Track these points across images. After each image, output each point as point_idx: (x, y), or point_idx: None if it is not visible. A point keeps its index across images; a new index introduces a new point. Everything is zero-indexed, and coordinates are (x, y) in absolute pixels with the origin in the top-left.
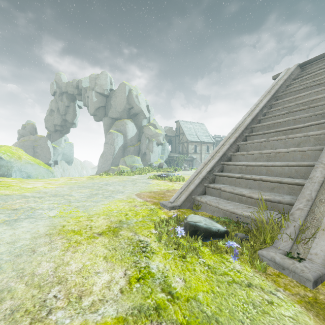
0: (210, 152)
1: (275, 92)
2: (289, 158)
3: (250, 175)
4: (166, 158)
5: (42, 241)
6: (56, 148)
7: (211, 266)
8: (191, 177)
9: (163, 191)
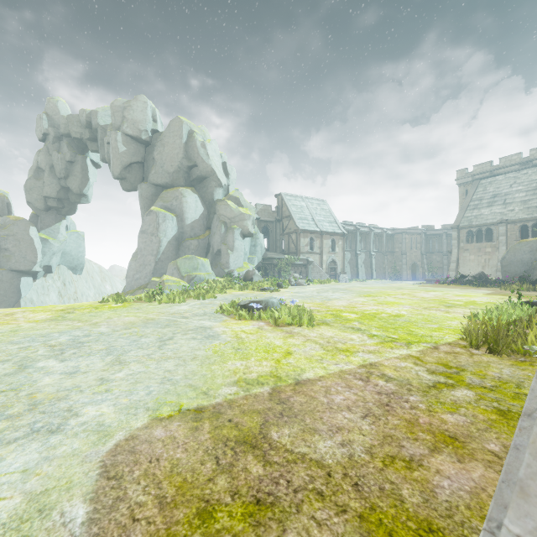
0: (338, 251)
1: None
2: None
3: None
4: (259, 261)
5: None
6: (47, 242)
7: None
8: None
9: (256, 399)
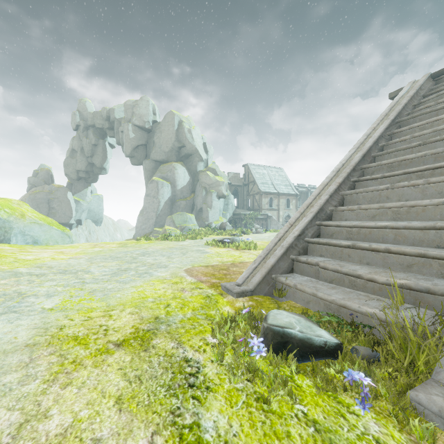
0: (292, 208)
1: (397, 115)
2: (433, 215)
3: (367, 244)
4: (230, 216)
5: (15, 360)
6: (79, 202)
7: (320, 425)
8: (269, 246)
9: (226, 264)
